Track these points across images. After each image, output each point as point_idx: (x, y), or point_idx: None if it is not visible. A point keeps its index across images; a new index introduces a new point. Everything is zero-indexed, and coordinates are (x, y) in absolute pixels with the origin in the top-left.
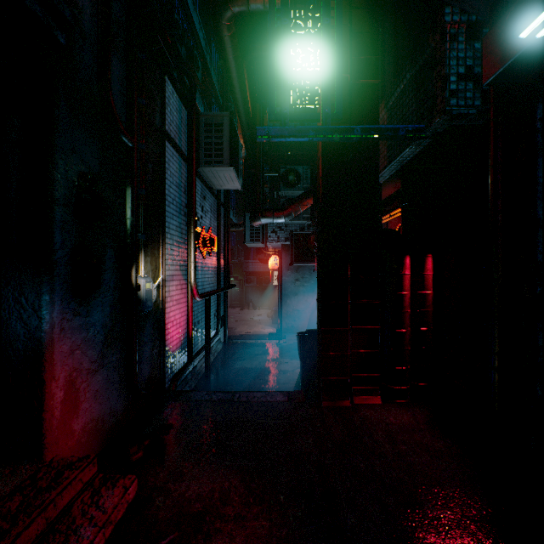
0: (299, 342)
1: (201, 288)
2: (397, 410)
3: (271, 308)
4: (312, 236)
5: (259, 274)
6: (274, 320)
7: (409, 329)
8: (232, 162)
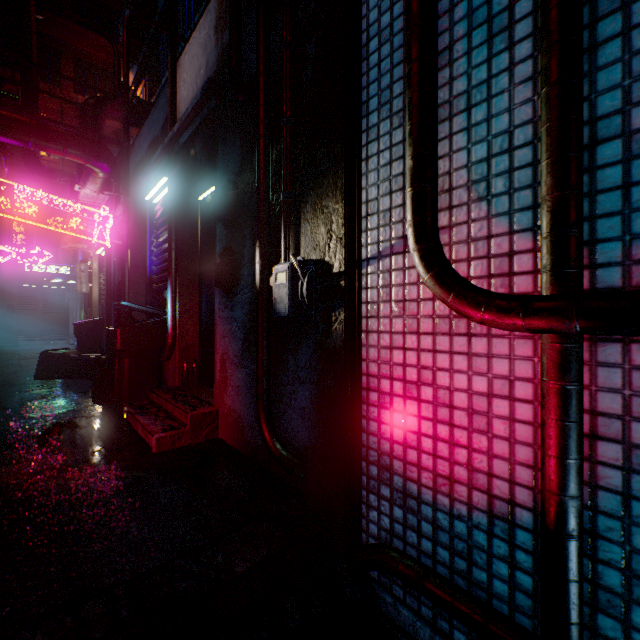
0: None
1: None
2: None
3: None
4: None
5: None
6: None
7: None
8: None
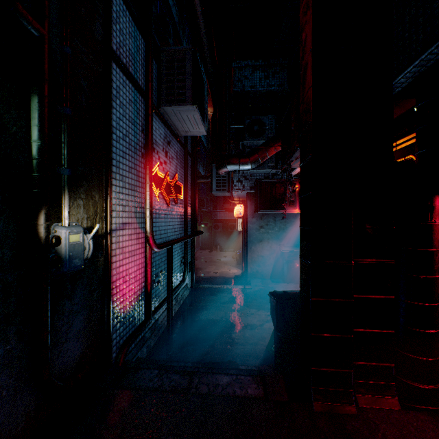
0: (275, 307)
1: (164, 236)
2: (434, 430)
3: (236, 250)
4: (277, 184)
5: (225, 221)
6: (238, 262)
7: (438, 301)
8: (195, 100)
